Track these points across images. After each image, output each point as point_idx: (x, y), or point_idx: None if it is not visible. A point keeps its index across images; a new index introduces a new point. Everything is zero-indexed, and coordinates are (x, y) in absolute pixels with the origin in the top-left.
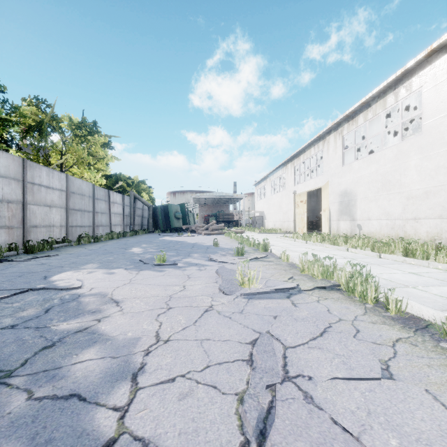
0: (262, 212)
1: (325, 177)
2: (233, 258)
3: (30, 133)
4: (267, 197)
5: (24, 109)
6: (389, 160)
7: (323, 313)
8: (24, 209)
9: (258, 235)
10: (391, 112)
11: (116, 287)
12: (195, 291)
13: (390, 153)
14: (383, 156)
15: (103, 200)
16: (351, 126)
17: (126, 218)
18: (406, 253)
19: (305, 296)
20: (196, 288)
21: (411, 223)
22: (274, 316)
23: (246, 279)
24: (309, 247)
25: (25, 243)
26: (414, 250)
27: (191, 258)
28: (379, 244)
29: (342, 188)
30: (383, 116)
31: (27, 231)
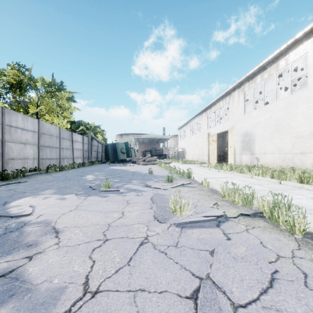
0: (184, 148)
1: (230, 123)
2: (164, 184)
3: (12, 89)
4: (187, 137)
5: (8, 71)
6: (281, 109)
7: (257, 247)
8: (3, 145)
9: (181, 164)
10: (280, 74)
11: (62, 214)
12: (132, 218)
13: (282, 103)
14: (276, 106)
15: (67, 139)
16: (251, 84)
17: (85, 152)
18: (301, 180)
19: (233, 224)
20: (133, 214)
21: (298, 156)
22: (209, 251)
23: (177, 207)
24: (221, 175)
25: (1, 172)
26: (308, 178)
27: (131, 184)
28: (279, 173)
29: (244, 130)
30: (276, 76)
31: (5, 162)
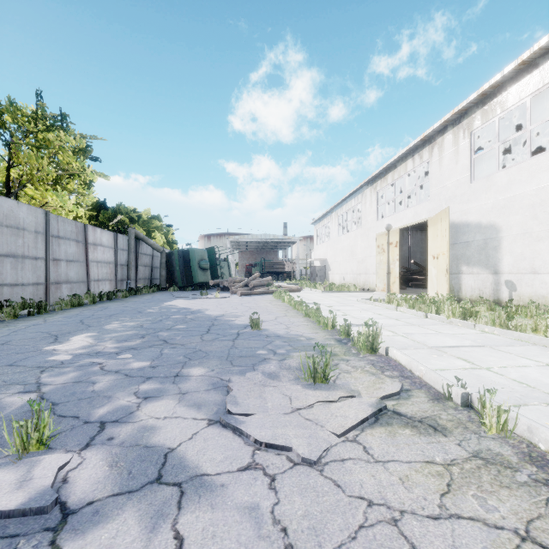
0: (325, 260)
1: (434, 204)
2: (301, 394)
3: None
4: (333, 239)
5: None
6: None
7: None
8: None
9: (324, 294)
10: None
11: None
12: None
13: None
14: None
15: (71, 239)
16: (491, 112)
17: (120, 269)
18: None
19: None
20: None
21: None
22: None
23: None
24: (447, 331)
25: None
26: None
27: (172, 400)
28: None
29: (471, 219)
30: None
31: None
